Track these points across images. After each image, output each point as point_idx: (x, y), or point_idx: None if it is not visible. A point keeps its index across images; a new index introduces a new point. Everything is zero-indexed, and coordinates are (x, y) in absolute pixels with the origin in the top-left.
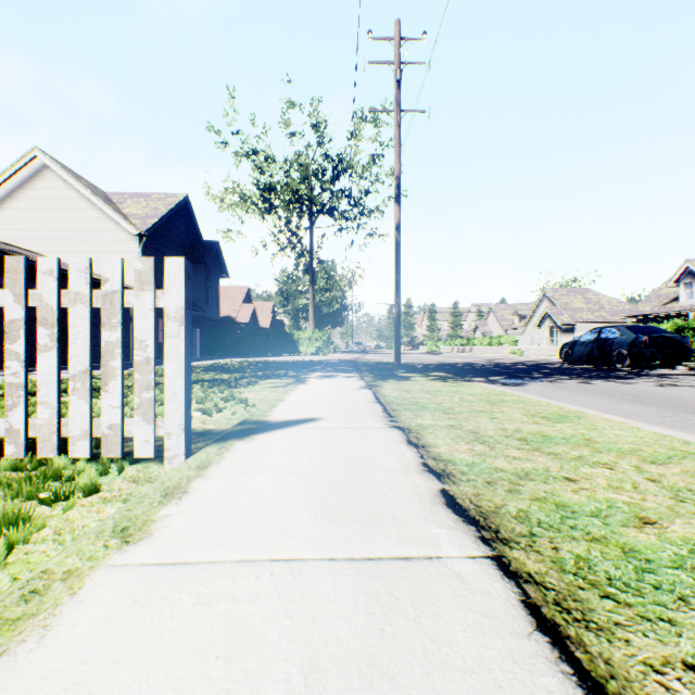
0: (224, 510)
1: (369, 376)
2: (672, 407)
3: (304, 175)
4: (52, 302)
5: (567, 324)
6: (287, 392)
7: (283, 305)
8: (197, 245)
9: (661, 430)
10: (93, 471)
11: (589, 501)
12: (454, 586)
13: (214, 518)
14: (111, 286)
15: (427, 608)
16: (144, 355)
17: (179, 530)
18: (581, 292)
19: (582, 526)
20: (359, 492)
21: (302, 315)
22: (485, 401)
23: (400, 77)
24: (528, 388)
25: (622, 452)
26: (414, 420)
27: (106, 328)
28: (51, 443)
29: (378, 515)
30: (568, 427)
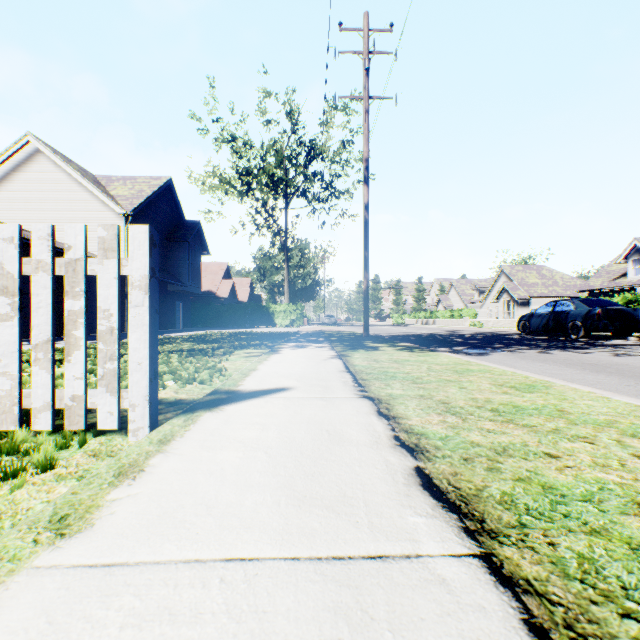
0: (179, 493)
1: (340, 346)
2: (633, 376)
3: (279, 159)
4: (13, 270)
5: (523, 298)
6: (260, 362)
7: (260, 281)
8: (179, 225)
9: (632, 400)
10: (51, 445)
11: (577, 481)
12: (439, 599)
13: (166, 503)
14: (74, 253)
15: (408, 633)
16: (108, 325)
17: (125, 519)
18: (536, 269)
19: (576, 513)
20: (328, 470)
21: (278, 290)
22: (452, 370)
23: (368, 66)
24: (491, 357)
25: (599, 424)
26: (383, 390)
27: (69, 297)
28: (12, 415)
29: (348, 499)
30: (538, 397)
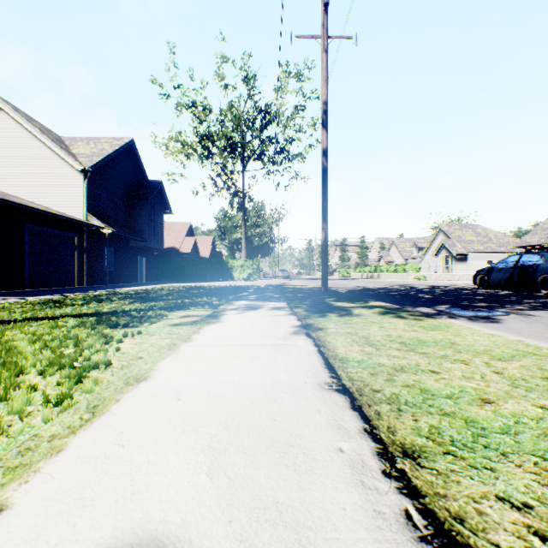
0: None
1: (300, 307)
2: None
3: (237, 124)
4: None
5: (461, 254)
6: (173, 346)
7: (221, 239)
8: (142, 184)
9: None
10: None
11: None
12: None
13: None
14: None
15: None
16: None
17: None
18: (471, 227)
19: None
20: None
21: (237, 247)
22: None
23: (327, 0)
24: (513, 326)
25: None
26: None
27: None
28: None
29: None
30: None
